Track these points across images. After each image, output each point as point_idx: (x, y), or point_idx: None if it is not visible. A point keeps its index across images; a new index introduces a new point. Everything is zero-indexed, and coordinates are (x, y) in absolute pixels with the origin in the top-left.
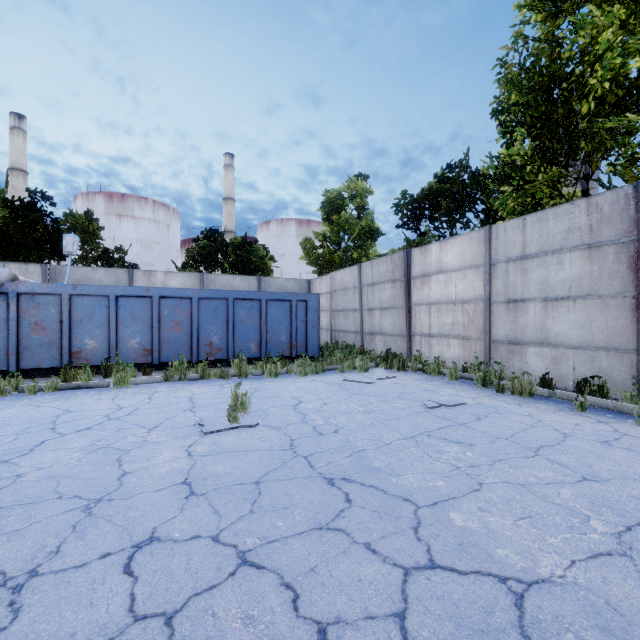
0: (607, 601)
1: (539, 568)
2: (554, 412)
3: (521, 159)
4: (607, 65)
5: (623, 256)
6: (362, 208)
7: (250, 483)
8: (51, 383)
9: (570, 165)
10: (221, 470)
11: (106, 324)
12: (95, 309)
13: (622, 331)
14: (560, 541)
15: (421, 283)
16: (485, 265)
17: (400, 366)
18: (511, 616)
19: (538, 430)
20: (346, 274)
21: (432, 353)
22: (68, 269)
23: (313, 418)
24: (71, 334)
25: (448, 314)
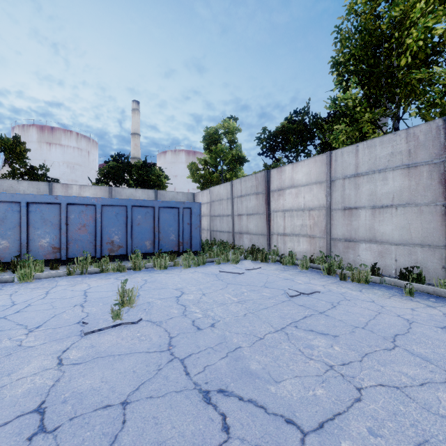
0: None
1: None
2: (390, 297)
3: (353, 102)
4: (421, 28)
5: (435, 173)
6: (233, 141)
7: (116, 406)
8: None
9: (387, 108)
10: (87, 386)
11: (18, 226)
12: (7, 213)
13: (434, 231)
14: None
15: (278, 195)
16: (327, 181)
17: (263, 258)
18: None
19: (385, 317)
20: (221, 189)
21: (286, 248)
22: None
23: (193, 310)
24: None
25: (298, 218)
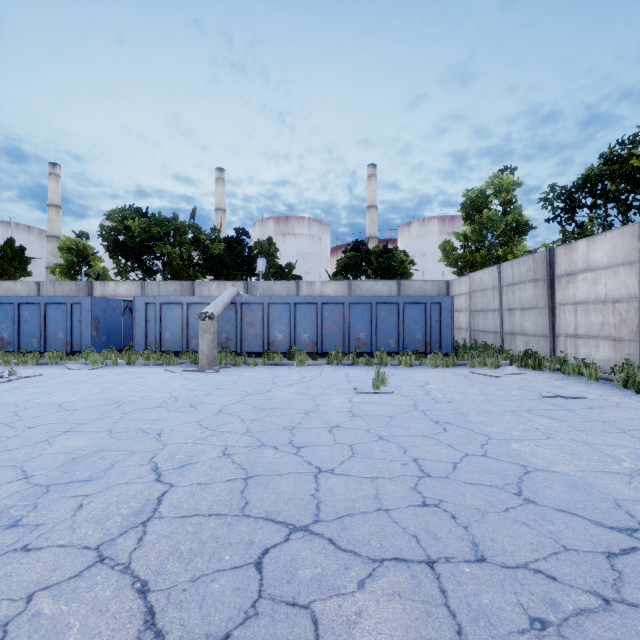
0: (586, 482)
1: (553, 467)
2: None
3: None
4: None
5: None
6: (508, 202)
7: (386, 416)
8: (262, 360)
9: None
10: (369, 409)
11: (288, 323)
12: (282, 313)
13: None
14: (583, 463)
15: (566, 282)
16: (639, 261)
17: (535, 365)
18: (517, 473)
19: None
20: (485, 275)
21: (578, 355)
22: (260, 284)
23: (434, 393)
24: (268, 330)
25: (596, 314)
